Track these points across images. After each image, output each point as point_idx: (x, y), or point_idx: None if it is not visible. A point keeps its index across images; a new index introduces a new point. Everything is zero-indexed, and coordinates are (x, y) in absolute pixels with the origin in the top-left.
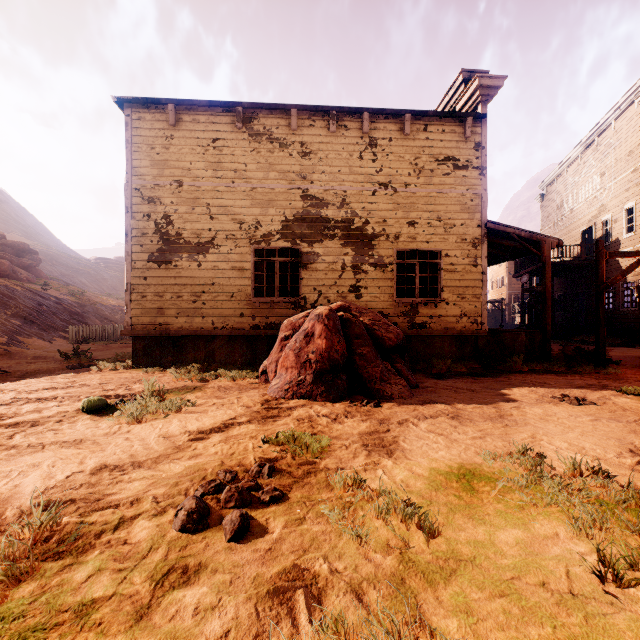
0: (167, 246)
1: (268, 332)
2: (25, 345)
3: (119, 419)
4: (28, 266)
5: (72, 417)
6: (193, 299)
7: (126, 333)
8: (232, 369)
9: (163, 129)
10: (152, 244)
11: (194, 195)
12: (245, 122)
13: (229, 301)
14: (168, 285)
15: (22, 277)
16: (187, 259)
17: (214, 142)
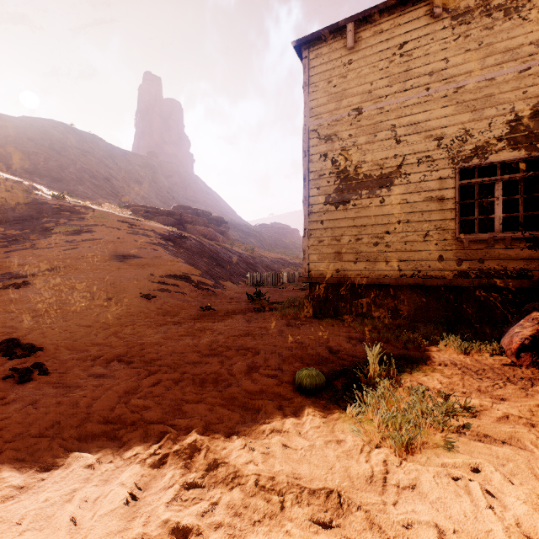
0: (344, 184)
1: (484, 282)
2: (223, 287)
3: (364, 428)
4: (223, 232)
5: (288, 397)
6: (374, 241)
7: (304, 279)
8: (437, 331)
9: (340, 57)
10: (328, 185)
11: (375, 120)
12: (445, 4)
13: (421, 241)
14: (345, 227)
15: (220, 239)
16: (367, 196)
17: (400, 48)
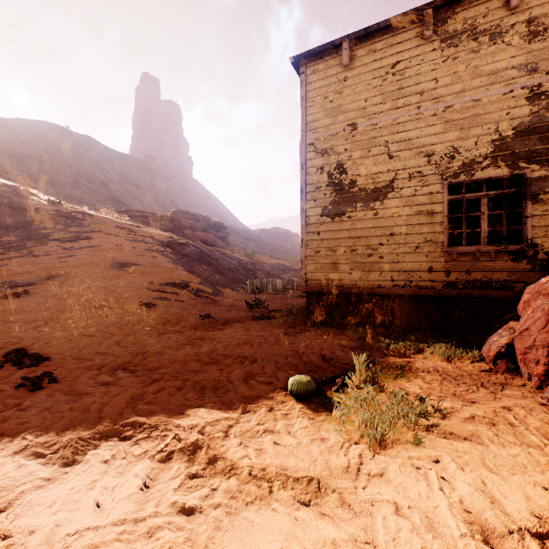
0: (340, 197)
1: (471, 292)
2: (222, 294)
3: (346, 428)
4: (222, 237)
5: (281, 402)
6: (368, 252)
7: (301, 289)
8: (426, 339)
9: (336, 74)
10: (325, 197)
11: (369, 135)
12: (435, 27)
13: (412, 253)
14: (341, 239)
15: (219, 245)
16: (361, 208)
17: (393, 67)
